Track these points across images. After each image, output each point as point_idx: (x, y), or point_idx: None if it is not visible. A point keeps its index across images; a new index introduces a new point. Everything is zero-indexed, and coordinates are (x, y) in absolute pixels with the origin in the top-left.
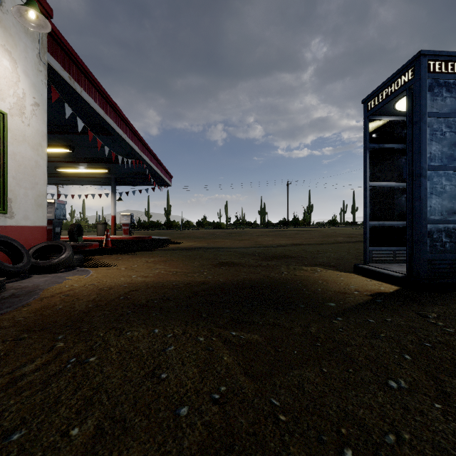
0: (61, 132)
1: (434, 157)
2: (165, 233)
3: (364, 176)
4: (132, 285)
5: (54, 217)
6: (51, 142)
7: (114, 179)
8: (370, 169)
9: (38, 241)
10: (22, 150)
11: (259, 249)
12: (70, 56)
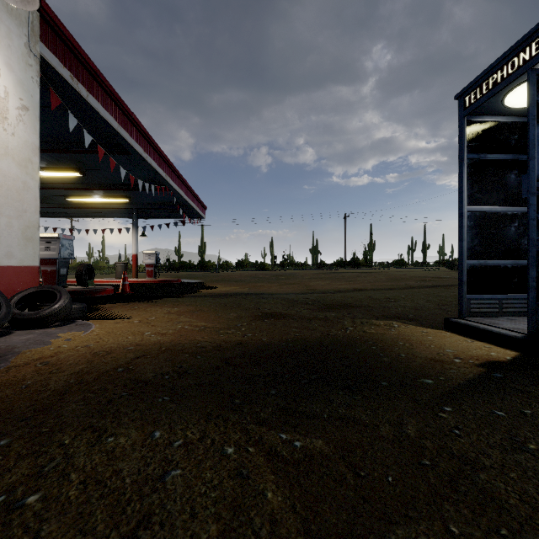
0: (67, 151)
1: None
2: (198, 275)
3: (459, 198)
4: (140, 347)
5: (58, 256)
6: (57, 164)
7: (136, 210)
8: (468, 189)
9: (27, 286)
10: (4, 167)
11: (313, 296)
12: (71, 49)
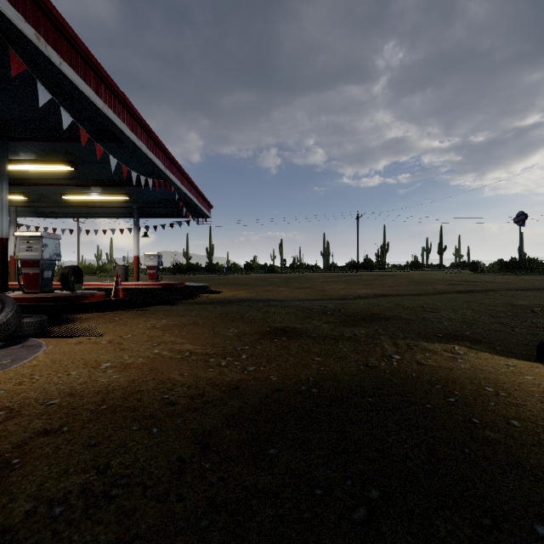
0: (52, 139)
1: None
2: (204, 278)
3: None
4: (68, 402)
5: (41, 257)
6: (46, 157)
7: (137, 209)
8: None
9: None
10: None
11: (331, 303)
12: (36, 2)
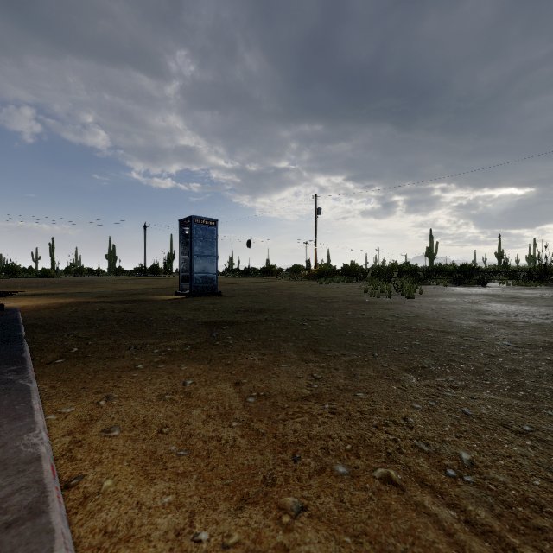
0: None
1: (197, 251)
2: None
3: (179, 253)
4: (65, 302)
5: None
6: None
7: None
8: (182, 250)
9: None
10: None
11: (122, 291)
12: None
